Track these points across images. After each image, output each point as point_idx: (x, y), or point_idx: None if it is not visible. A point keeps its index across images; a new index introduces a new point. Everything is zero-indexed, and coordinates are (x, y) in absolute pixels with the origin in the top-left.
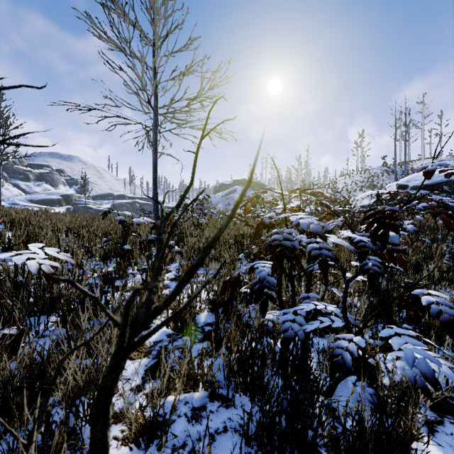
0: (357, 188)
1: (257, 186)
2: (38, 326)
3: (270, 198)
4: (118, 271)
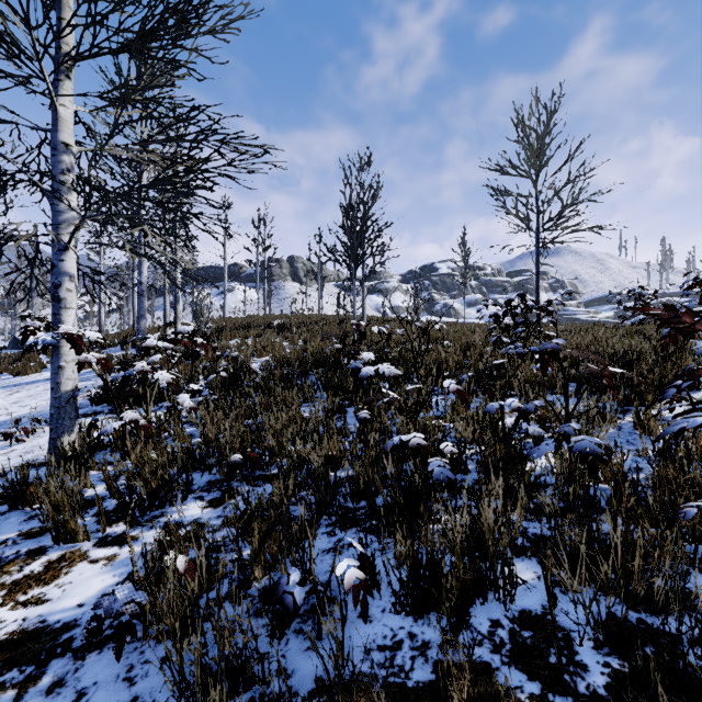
0: None
1: None
2: None
3: None
4: None
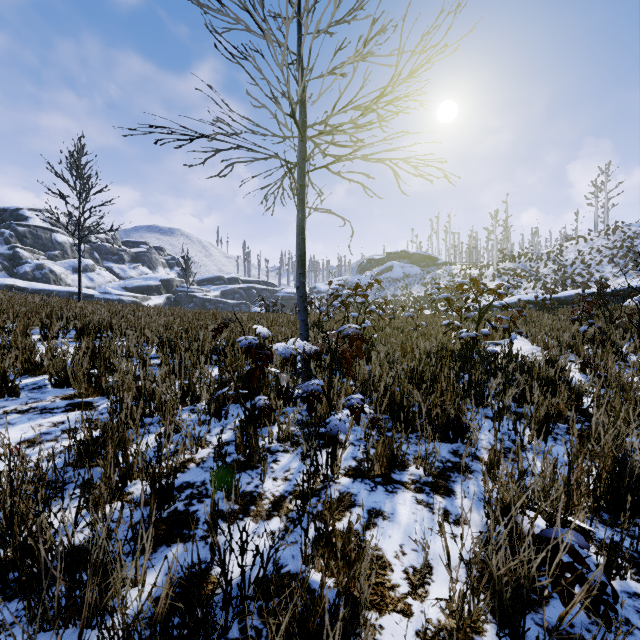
0: (602, 258)
1: (424, 260)
2: None
3: (446, 279)
4: (242, 448)
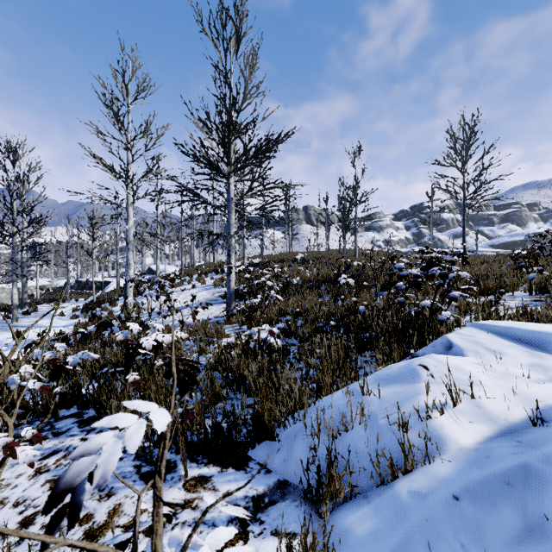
0: None
1: None
2: None
3: None
4: None
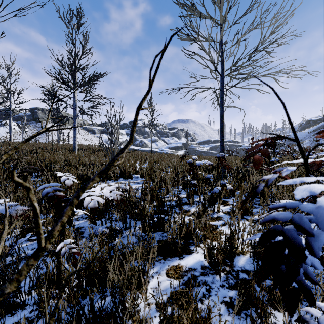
0: None
1: None
2: (130, 228)
3: None
4: (188, 198)
